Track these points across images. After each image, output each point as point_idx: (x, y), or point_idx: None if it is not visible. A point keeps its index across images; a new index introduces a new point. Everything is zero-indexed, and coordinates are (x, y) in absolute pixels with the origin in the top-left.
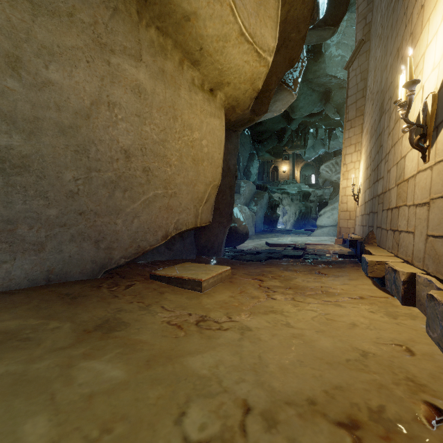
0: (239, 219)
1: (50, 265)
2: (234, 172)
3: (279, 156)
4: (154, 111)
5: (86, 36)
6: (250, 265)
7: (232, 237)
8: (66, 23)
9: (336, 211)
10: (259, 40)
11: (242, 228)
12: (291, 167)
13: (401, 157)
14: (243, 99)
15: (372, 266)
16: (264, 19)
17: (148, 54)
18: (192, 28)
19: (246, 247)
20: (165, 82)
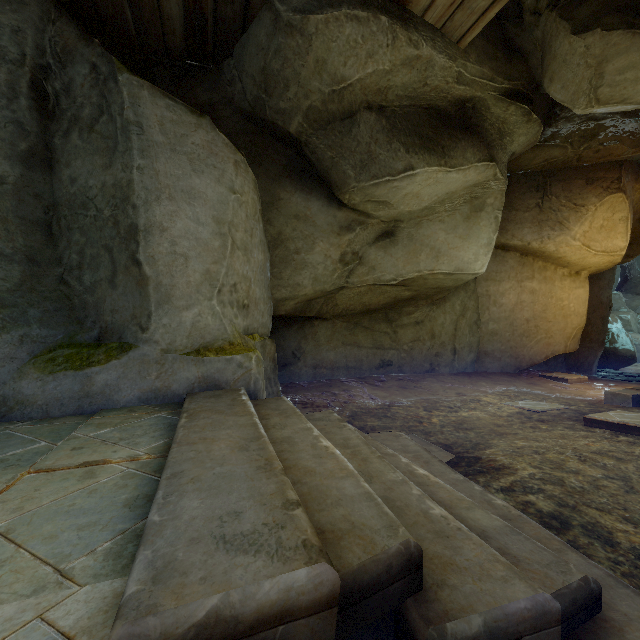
0: (620, 341)
1: (502, 366)
2: (608, 303)
3: None
4: (540, 297)
5: (513, 281)
6: (614, 381)
7: (611, 359)
8: (507, 281)
9: None
10: (610, 248)
11: (625, 350)
12: None
13: None
14: (606, 267)
15: None
16: (615, 235)
17: (537, 273)
18: (563, 259)
19: (636, 371)
20: (546, 282)
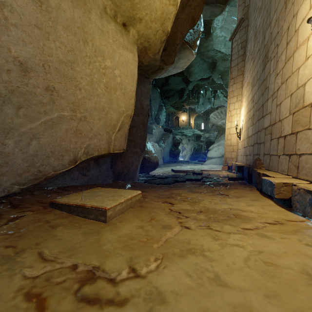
0: (151, 151)
1: None
2: (147, 111)
3: (179, 109)
4: (60, 27)
5: None
6: (160, 188)
7: (146, 165)
8: None
9: (221, 147)
10: None
11: (153, 158)
12: (187, 117)
13: (298, 87)
14: (154, 41)
15: (279, 187)
16: None
17: None
18: None
19: (156, 173)
20: None
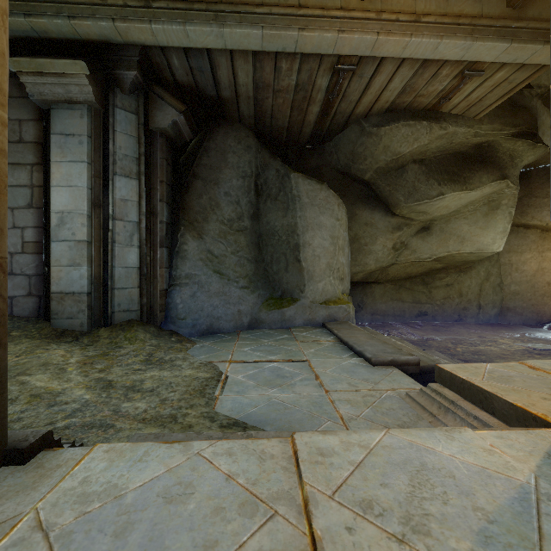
0: None
1: (523, 319)
2: None
3: None
4: None
5: (534, 252)
6: None
7: None
8: (528, 252)
9: None
10: None
11: None
12: None
13: None
14: None
15: None
16: None
17: None
18: None
19: None
20: None
